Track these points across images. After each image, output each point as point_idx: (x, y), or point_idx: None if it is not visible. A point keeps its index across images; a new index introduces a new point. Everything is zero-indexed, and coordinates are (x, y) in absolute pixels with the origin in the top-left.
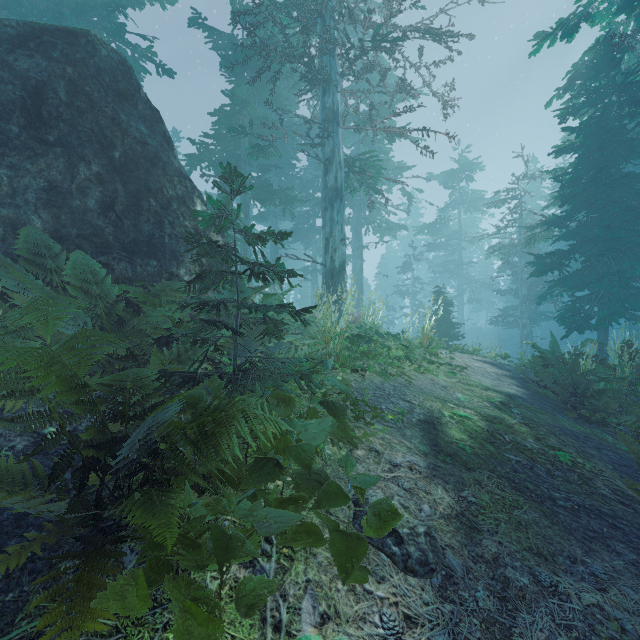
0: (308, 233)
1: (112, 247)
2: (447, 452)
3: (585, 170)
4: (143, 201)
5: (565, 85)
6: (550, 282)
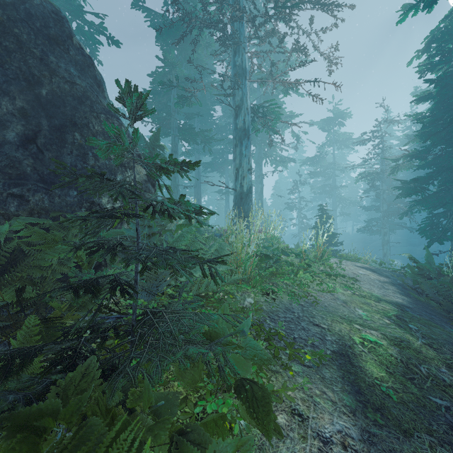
0: (222, 165)
1: (28, 178)
2: (374, 403)
3: (441, 113)
4: (67, 135)
5: (423, 48)
6: (412, 202)
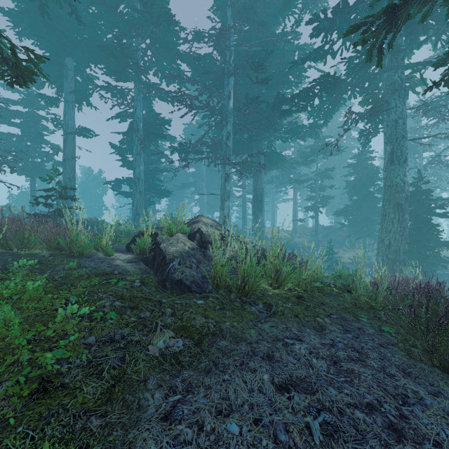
0: None
1: None
2: None
3: None
4: None
5: None
6: None
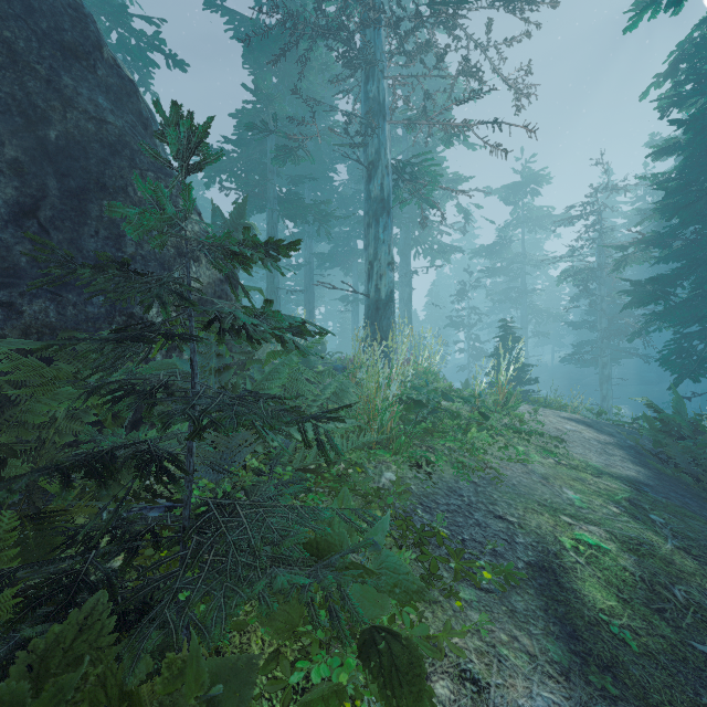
0: (348, 257)
1: (22, 275)
2: (600, 657)
3: (696, 174)
4: (91, 204)
5: (666, 70)
6: (648, 315)
